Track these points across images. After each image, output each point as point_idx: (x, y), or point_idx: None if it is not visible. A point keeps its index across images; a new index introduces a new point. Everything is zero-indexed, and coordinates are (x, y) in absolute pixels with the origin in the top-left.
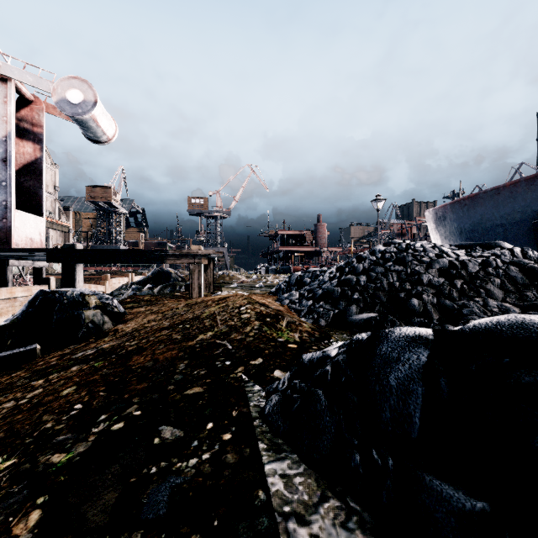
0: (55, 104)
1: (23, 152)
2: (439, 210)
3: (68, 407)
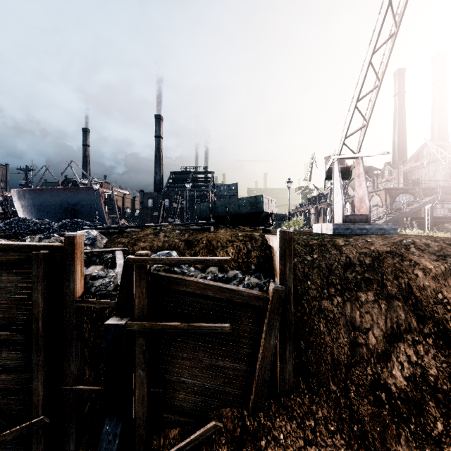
0: None
1: None
2: (21, 191)
3: None
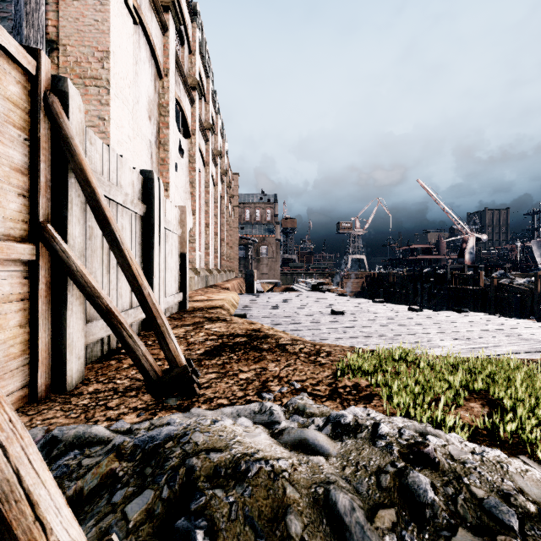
0: (481, 239)
1: (464, 245)
2: (540, 242)
3: None
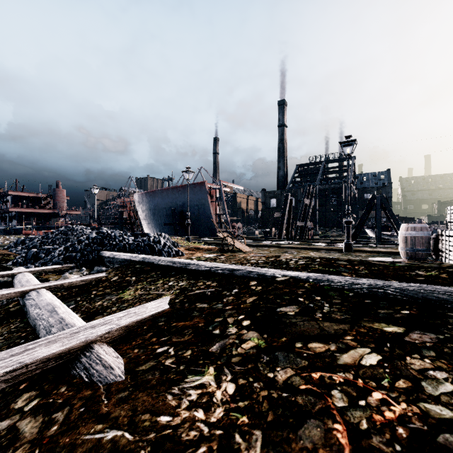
0: None
1: None
2: (140, 195)
3: None
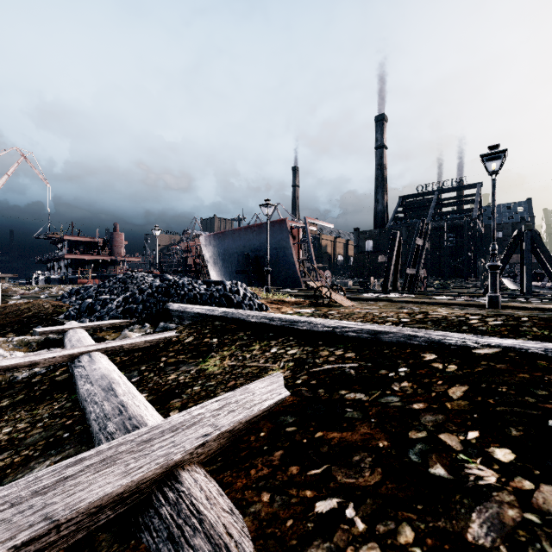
0: None
1: None
2: (207, 237)
3: None
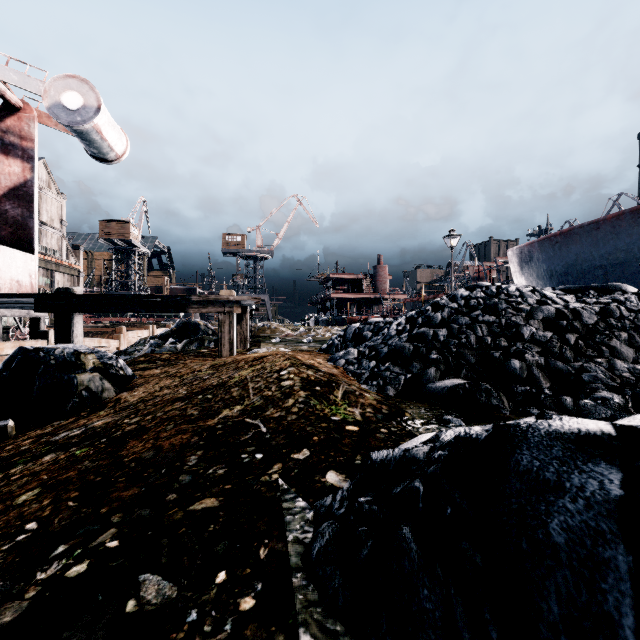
0: (47, 110)
1: (8, 172)
2: (524, 249)
3: (17, 526)
